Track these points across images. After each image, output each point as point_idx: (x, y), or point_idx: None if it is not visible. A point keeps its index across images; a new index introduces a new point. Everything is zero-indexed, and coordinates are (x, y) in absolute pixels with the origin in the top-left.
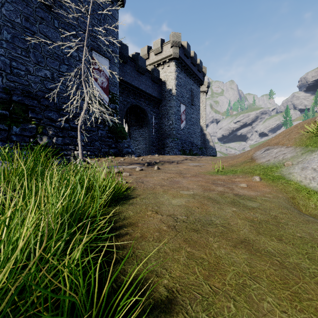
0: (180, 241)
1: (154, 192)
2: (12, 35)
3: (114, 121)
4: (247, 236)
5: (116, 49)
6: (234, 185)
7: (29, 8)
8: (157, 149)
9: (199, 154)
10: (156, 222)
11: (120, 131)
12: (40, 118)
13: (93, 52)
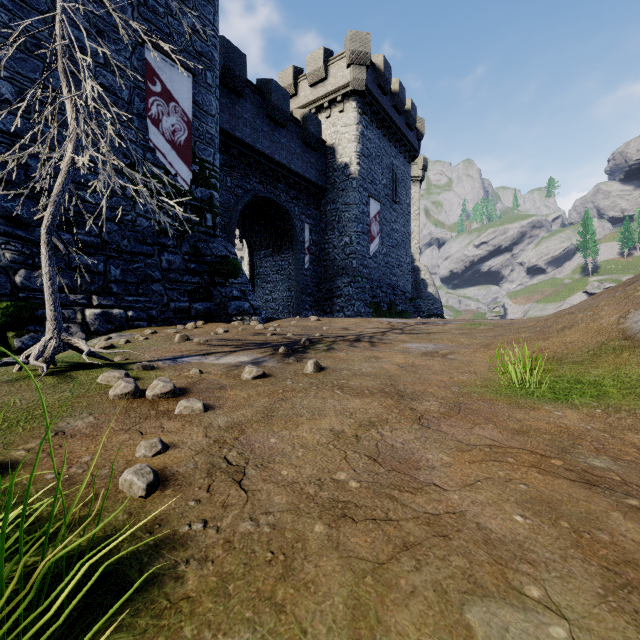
0: None
1: (285, 632)
2: None
3: (205, 233)
4: None
5: (212, 50)
6: None
7: None
8: (316, 302)
9: (409, 312)
10: None
11: (221, 258)
12: None
13: (148, 50)
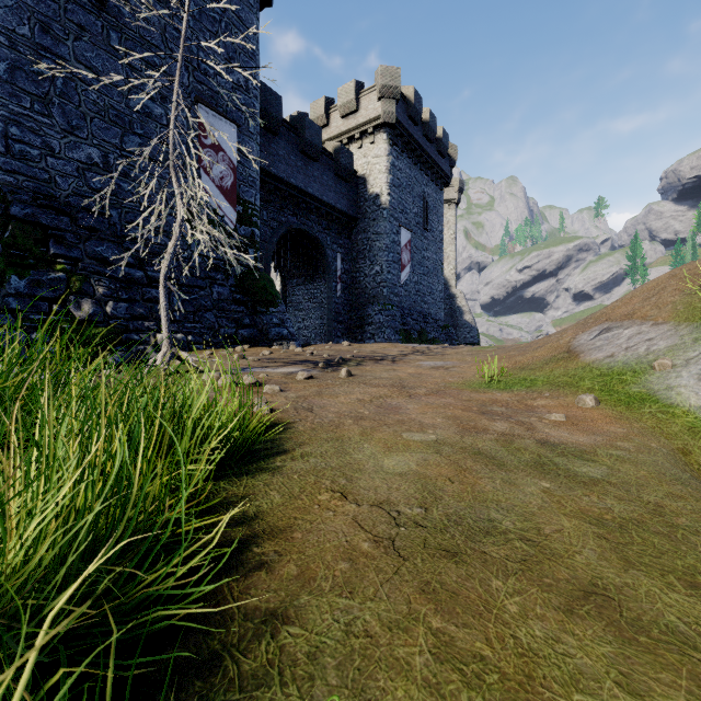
0: (409, 593)
1: (338, 435)
2: (10, 63)
3: (248, 266)
4: (596, 572)
5: (254, 101)
6: (535, 417)
7: (50, 3)
8: (348, 330)
9: (441, 340)
10: (343, 527)
11: (263, 289)
12: (77, 256)
13: (201, 108)
